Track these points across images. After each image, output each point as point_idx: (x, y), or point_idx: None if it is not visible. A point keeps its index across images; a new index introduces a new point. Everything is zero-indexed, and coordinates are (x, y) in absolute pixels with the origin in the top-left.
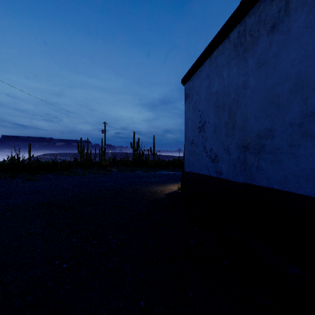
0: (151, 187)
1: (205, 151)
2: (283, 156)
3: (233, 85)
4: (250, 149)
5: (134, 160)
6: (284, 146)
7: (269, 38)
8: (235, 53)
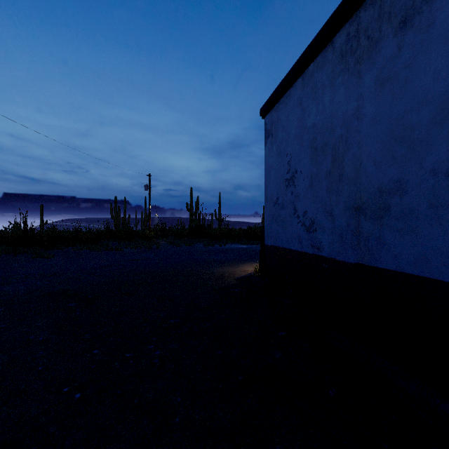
0: (216, 268)
1: (296, 215)
2: (420, 222)
3: (339, 115)
4: (366, 212)
5: (191, 228)
6: (422, 207)
7: (397, 39)
8: (342, 67)
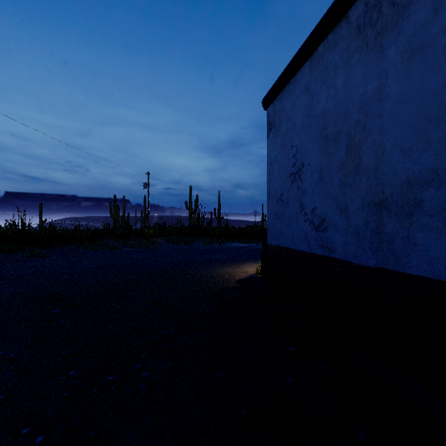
0: (215, 268)
1: (303, 212)
2: None
3: (355, 98)
4: (390, 207)
5: (190, 226)
6: None
7: None
8: (359, 42)
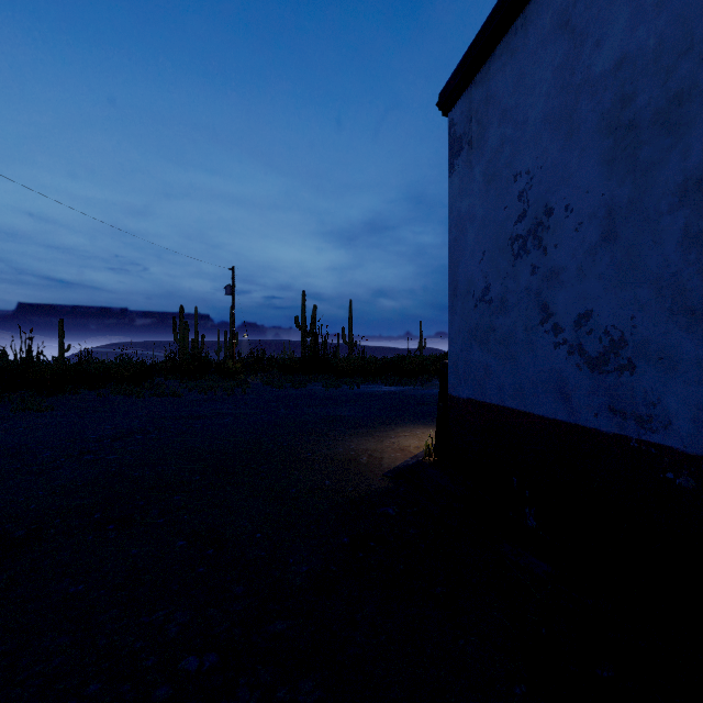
0: (342, 439)
1: (551, 325)
2: None
3: None
4: None
5: (303, 357)
6: None
7: None
8: None
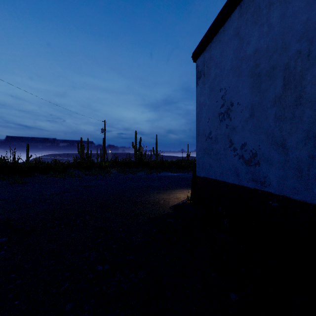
0: (153, 194)
1: (232, 148)
2: None
3: (295, 27)
4: None
5: (135, 160)
6: None
7: None
8: None
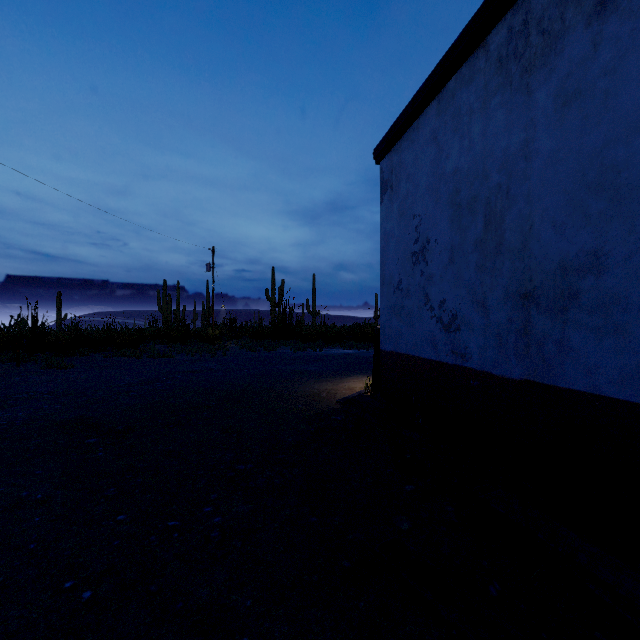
0: (308, 384)
1: (429, 306)
2: (630, 317)
3: (495, 153)
4: (540, 301)
5: (273, 325)
6: (633, 294)
7: (592, 31)
8: (501, 80)
